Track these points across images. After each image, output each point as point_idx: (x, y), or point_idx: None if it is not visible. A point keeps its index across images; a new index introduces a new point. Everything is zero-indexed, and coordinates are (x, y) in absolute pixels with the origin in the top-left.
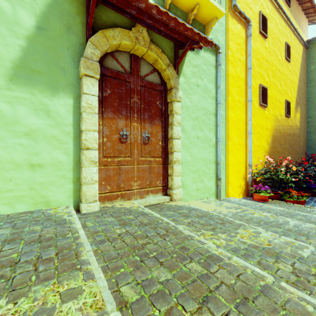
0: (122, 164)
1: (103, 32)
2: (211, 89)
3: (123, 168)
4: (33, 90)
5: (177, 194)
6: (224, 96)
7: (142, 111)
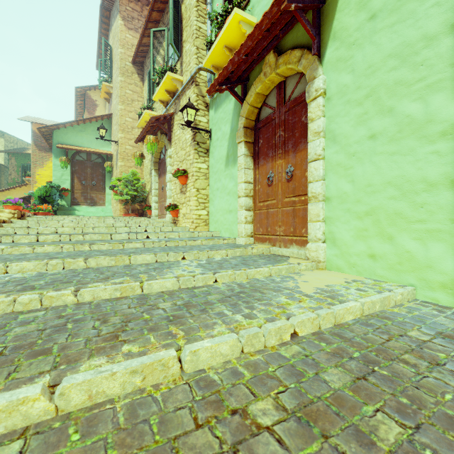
0: (269, 208)
1: (246, 100)
2: None
3: (270, 212)
4: (230, 167)
5: (311, 251)
6: None
7: (286, 143)
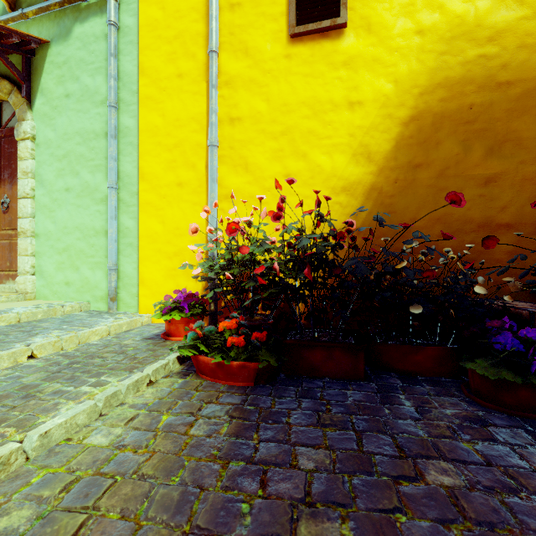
0: None
1: None
2: (97, 88)
3: None
4: None
5: (20, 283)
6: (134, 83)
7: (2, 171)
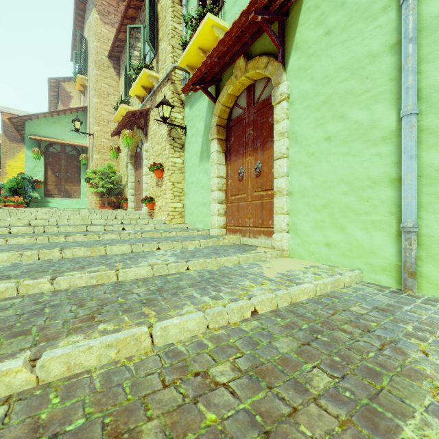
0: (240, 201)
1: (218, 100)
2: None
3: (240, 205)
4: (204, 162)
5: (276, 240)
6: None
7: (255, 141)
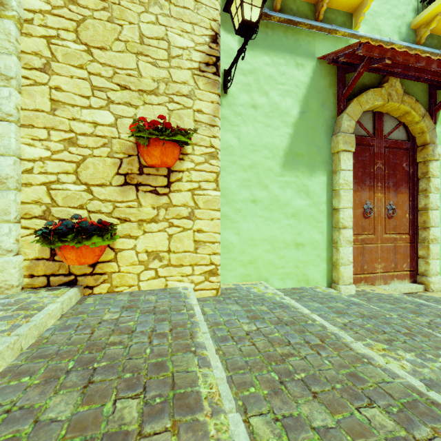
0: (365, 243)
1: (357, 100)
2: None
3: (366, 247)
4: (297, 172)
5: (434, 283)
6: None
7: (386, 178)
